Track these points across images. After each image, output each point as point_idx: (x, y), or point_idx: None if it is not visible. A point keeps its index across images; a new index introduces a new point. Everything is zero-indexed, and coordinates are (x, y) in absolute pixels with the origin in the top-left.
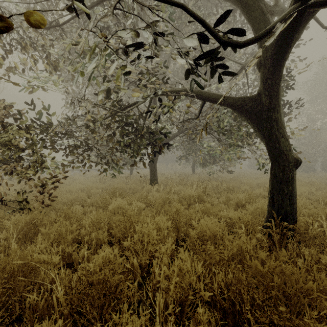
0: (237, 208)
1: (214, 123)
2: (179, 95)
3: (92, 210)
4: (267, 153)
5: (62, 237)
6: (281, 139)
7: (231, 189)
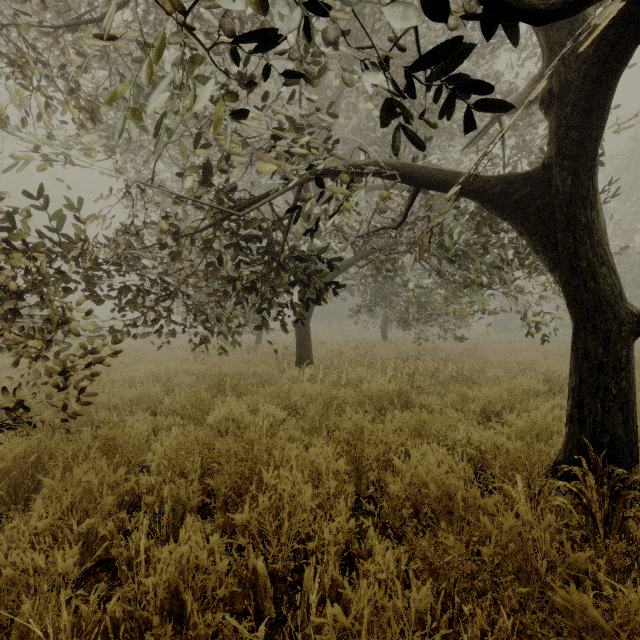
0: (485, 419)
1: (432, 239)
2: (359, 175)
3: (172, 423)
4: (566, 301)
5: (91, 498)
6: (600, 269)
7: (466, 377)
